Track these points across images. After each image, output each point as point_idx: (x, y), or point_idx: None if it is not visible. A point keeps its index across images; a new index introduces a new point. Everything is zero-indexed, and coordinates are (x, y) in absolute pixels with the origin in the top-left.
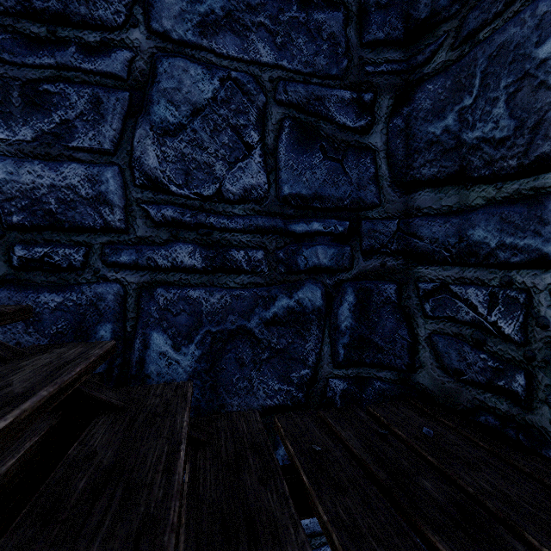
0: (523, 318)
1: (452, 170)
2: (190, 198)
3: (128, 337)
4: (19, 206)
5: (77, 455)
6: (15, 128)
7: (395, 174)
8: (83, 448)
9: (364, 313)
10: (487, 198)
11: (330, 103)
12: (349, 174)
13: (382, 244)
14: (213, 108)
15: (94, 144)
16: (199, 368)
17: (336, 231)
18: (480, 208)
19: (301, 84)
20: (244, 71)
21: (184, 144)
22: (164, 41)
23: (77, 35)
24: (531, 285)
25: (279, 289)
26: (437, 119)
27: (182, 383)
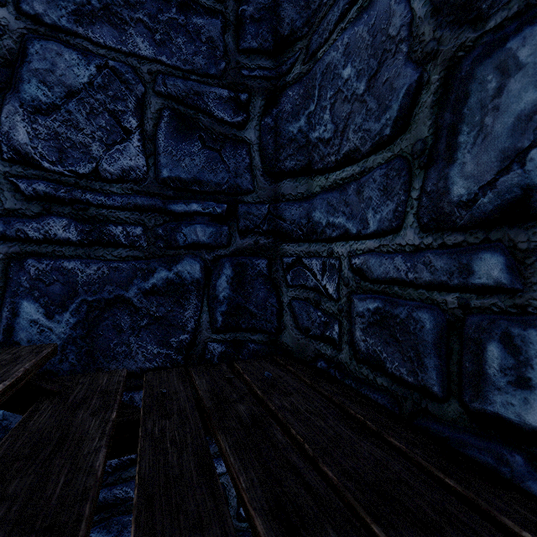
0: (337, 280)
1: (304, 164)
2: (65, 175)
3: None
4: None
5: None
6: None
7: (266, 165)
8: None
9: (241, 285)
10: (321, 186)
11: (208, 99)
12: (227, 163)
13: (256, 224)
14: (90, 92)
15: None
16: (74, 334)
17: (214, 212)
18: (318, 195)
19: (181, 79)
20: (123, 62)
21: (58, 123)
22: (36, 24)
23: None
24: (341, 254)
25: (158, 262)
26: (295, 120)
27: (45, 345)
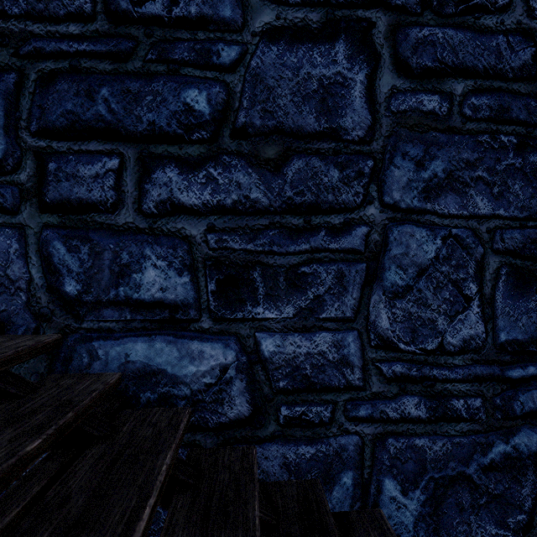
0: None
1: None
2: (416, 353)
3: (365, 483)
4: (284, 373)
5: None
6: (281, 308)
7: None
8: None
9: None
10: None
11: None
12: None
13: None
14: (436, 266)
15: (338, 313)
16: (423, 511)
17: None
18: None
19: (517, 230)
20: (463, 227)
21: (411, 303)
22: (394, 212)
23: (325, 220)
24: None
25: (496, 435)
26: None
27: None
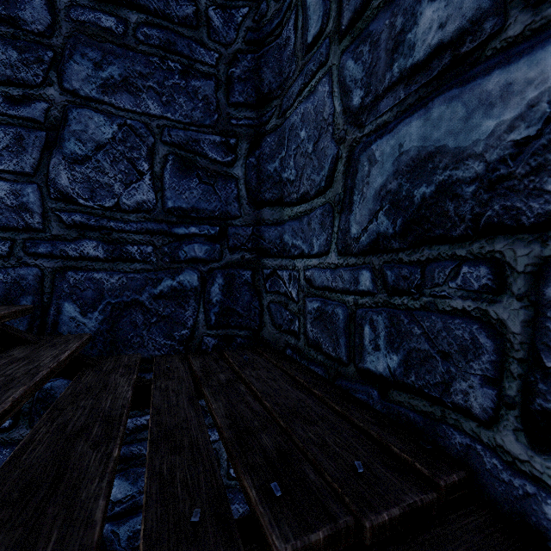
0: (298, 287)
1: (278, 196)
2: (95, 208)
3: (45, 306)
4: None
5: (2, 356)
6: None
7: (251, 195)
8: (6, 354)
9: (230, 291)
10: (289, 216)
11: (204, 144)
12: (219, 194)
13: (242, 243)
14: (113, 145)
15: (17, 168)
16: (101, 328)
17: (209, 233)
18: (287, 222)
19: (182, 130)
20: (138, 120)
21: (90, 170)
22: (74, 97)
23: (4, 90)
24: (300, 268)
25: (165, 274)
26: (272, 161)
27: (83, 334)
